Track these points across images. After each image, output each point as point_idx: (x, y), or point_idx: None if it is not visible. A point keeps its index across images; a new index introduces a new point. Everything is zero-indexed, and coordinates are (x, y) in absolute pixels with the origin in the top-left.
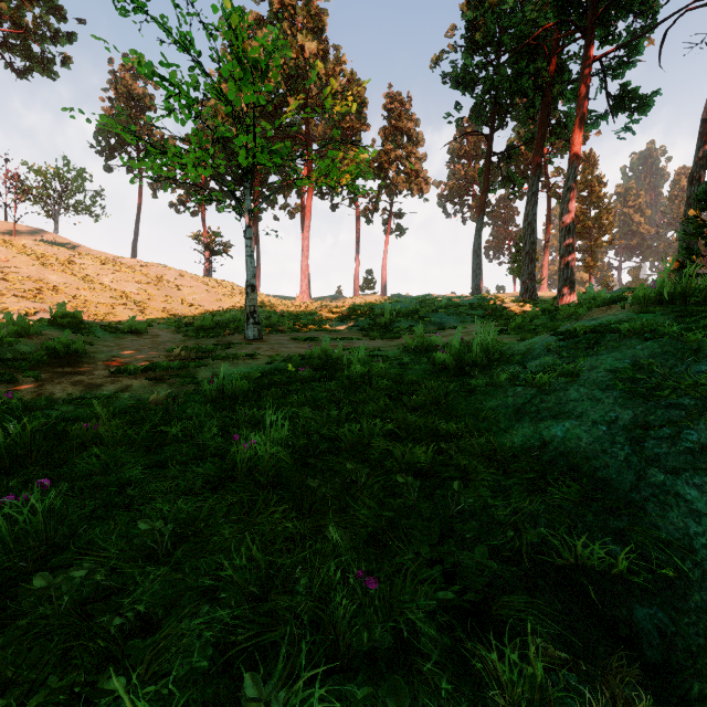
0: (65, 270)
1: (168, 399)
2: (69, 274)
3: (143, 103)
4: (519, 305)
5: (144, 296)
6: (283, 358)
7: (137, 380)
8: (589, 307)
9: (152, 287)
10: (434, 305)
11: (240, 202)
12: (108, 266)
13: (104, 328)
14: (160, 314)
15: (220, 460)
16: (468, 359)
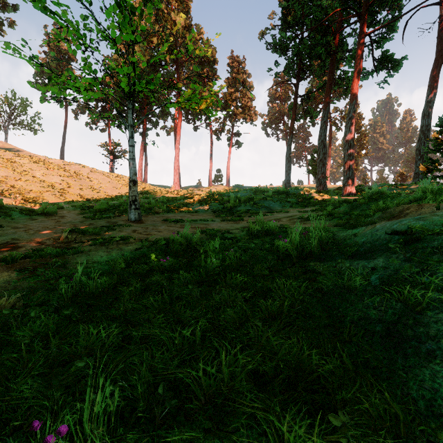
0: (7, 166)
1: (17, 305)
2: (10, 169)
3: (68, 56)
4: (320, 195)
5: (65, 185)
6: (151, 242)
7: (8, 272)
8: (396, 204)
9: (71, 179)
10: (263, 194)
11: None
12: (40, 164)
13: (21, 211)
14: (76, 198)
15: (26, 439)
16: (307, 250)
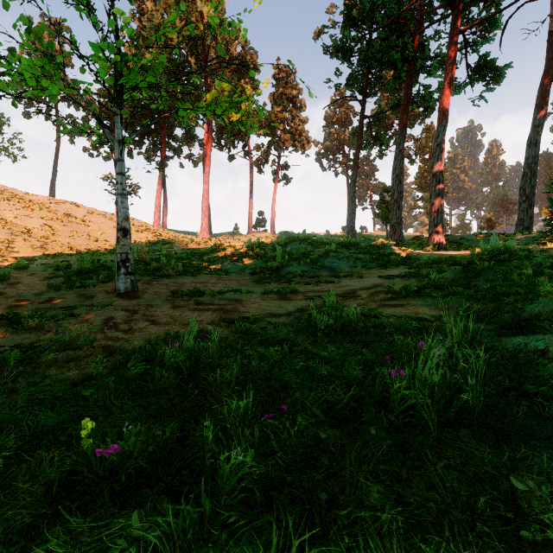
0: None
1: None
2: None
3: None
4: (401, 249)
5: (48, 232)
6: (123, 355)
7: None
8: None
9: (58, 223)
10: (322, 247)
11: (148, 150)
12: (13, 202)
13: None
14: (63, 249)
15: None
16: (458, 404)
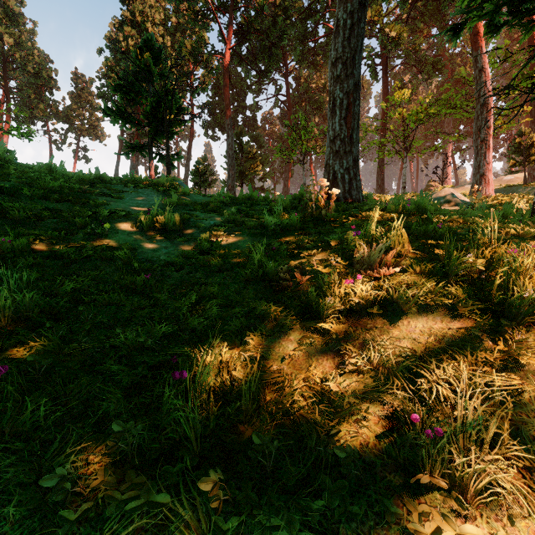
0: None
1: None
2: None
3: None
4: None
5: None
6: None
7: None
8: None
9: None
10: None
11: None
12: None
13: None
14: None
15: None
16: None
